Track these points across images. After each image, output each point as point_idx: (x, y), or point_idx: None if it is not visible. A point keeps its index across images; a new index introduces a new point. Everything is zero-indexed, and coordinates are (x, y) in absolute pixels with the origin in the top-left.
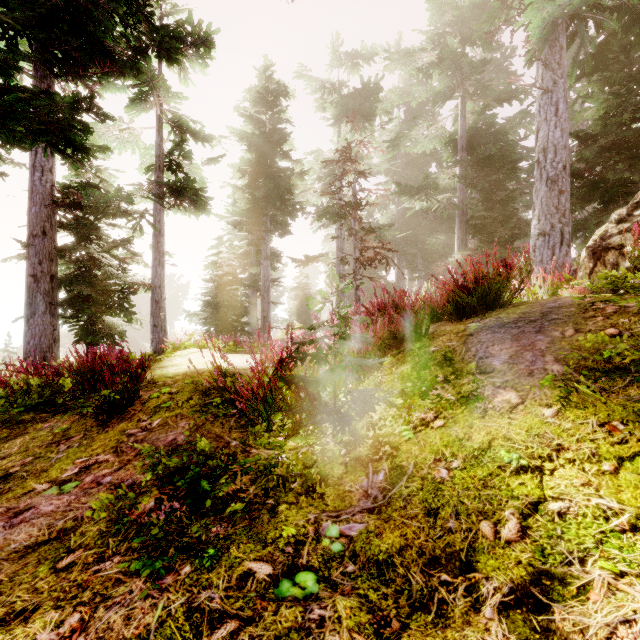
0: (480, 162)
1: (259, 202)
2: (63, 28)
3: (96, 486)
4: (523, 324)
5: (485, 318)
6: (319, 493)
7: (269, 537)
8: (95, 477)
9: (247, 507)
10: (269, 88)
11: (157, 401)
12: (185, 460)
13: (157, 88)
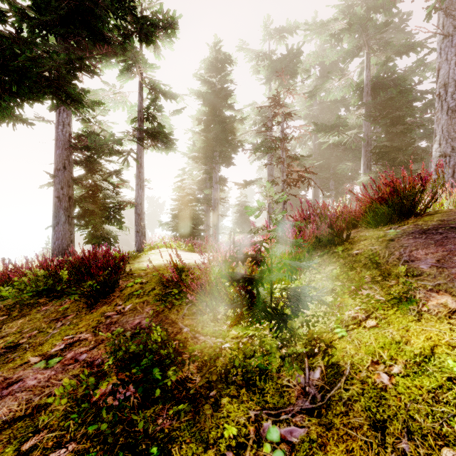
0: (382, 103)
1: (211, 142)
2: (76, 25)
3: (73, 363)
4: (444, 230)
5: (402, 225)
6: (259, 388)
7: (211, 436)
8: (74, 354)
9: (192, 397)
10: (218, 58)
11: (131, 289)
12: (141, 347)
13: (138, 61)
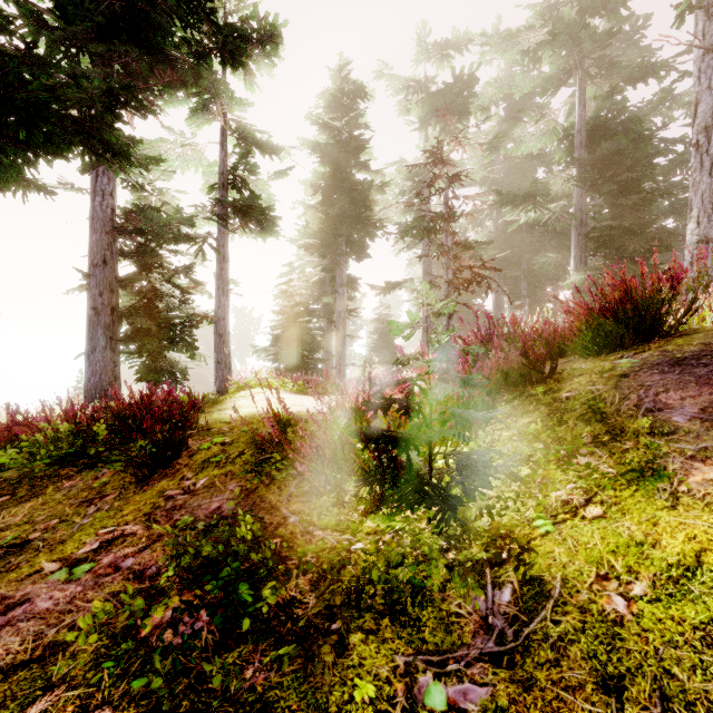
0: (605, 159)
1: (333, 221)
2: (123, 39)
3: (112, 572)
4: (711, 360)
5: (641, 352)
6: (411, 618)
7: (332, 700)
8: (114, 558)
9: (302, 633)
10: (345, 90)
11: (206, 454)
12: (221, 549)
13: (219, 94)
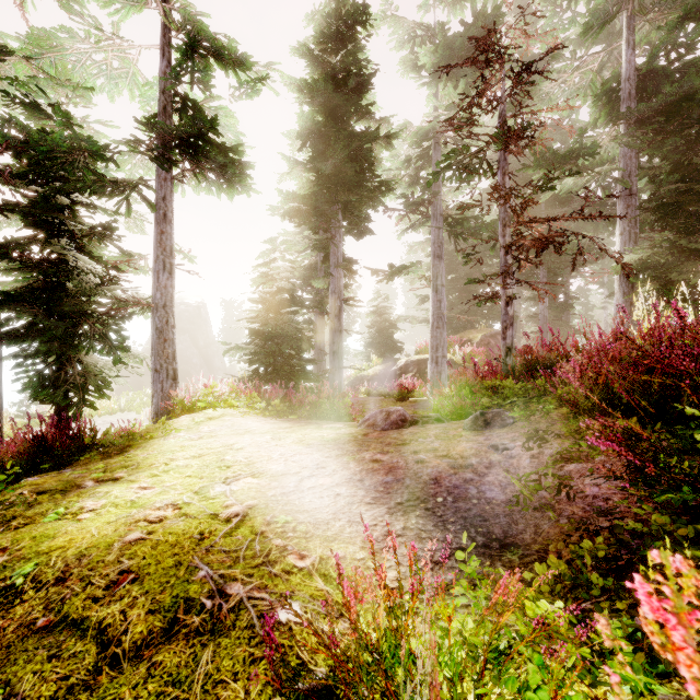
0: (665, 110)
1: (326, 184)
2: None
3: None
4: None
5: None
6: None
7: None
8: None
9: None
10: (341, 11)
11: None
12: None
13: None
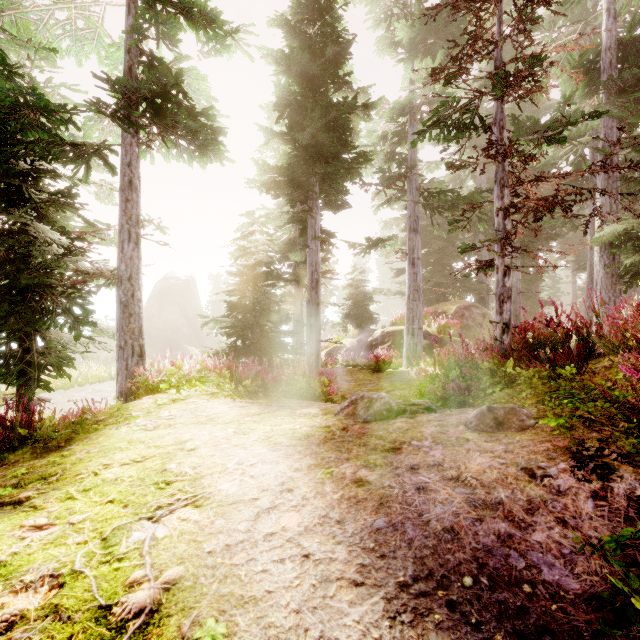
0: None
1: (304, 155)
2: None
3: None
4: None
5: None
6: None
7: None
8: None
9: None
10: None
11: None
12: None
13: None
